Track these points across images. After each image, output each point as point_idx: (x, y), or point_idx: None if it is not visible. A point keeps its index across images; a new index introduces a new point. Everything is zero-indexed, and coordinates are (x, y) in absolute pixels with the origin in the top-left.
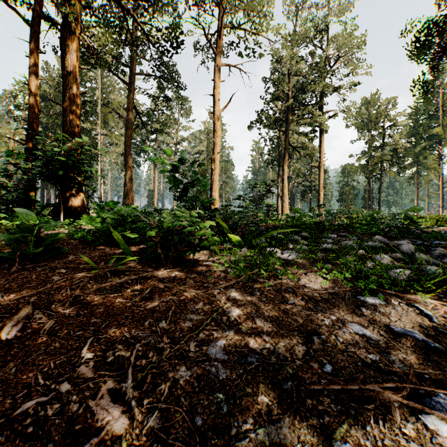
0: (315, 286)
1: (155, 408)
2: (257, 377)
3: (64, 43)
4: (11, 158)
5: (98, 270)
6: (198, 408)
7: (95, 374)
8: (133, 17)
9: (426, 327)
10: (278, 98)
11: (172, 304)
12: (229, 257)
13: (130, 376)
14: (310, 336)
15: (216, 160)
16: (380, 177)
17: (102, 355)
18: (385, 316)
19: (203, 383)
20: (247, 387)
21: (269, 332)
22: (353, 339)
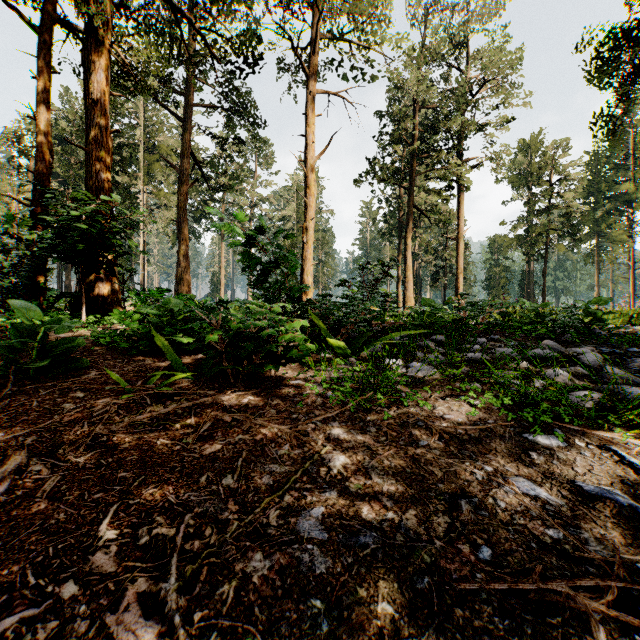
0: (458, 418)
1: (212, 626)
2: (375, 569)
3: (88, 59)
4: (10, 226)
5: (132, 394)
6: (282, 625)
7: (118, 567)
8: (189, 21)
9: (631, 483)
10: (398, 140)
11: (242, 447)
12: (329, 372)
13: (175, 569)
14: (455, 499)
15: (310, 230)
16: (545, 254)
17: (131, 534)
18: (567, 465)
19: (290, 581)
20: (360, 588)
21: (391, 492)
22: (520, 503)
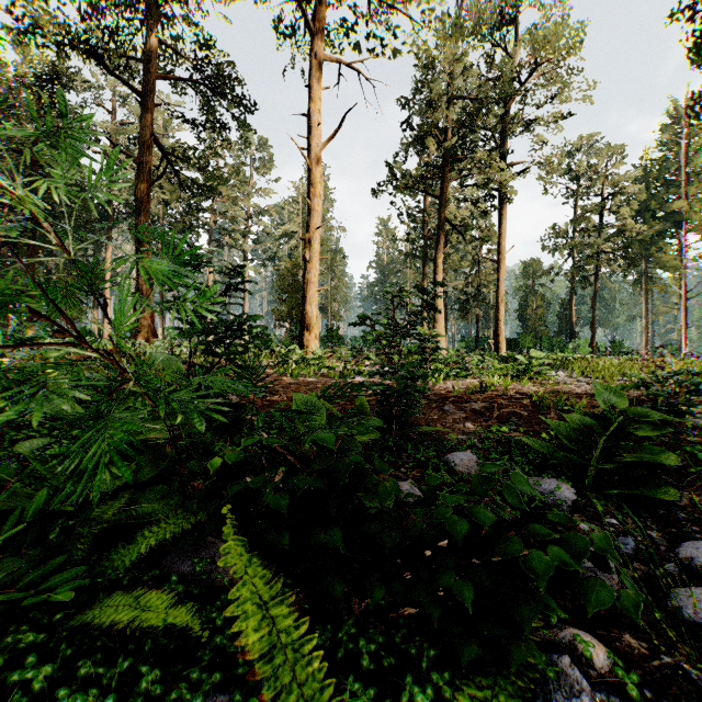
0: None
1: None
2: None
3: None
4: None
5: None
6: None
7: None
8: None
9: None
10: (427, 135)
11: None
12: None
13: None
14: None
15: (314, 243)
16: (595, 281)
17: None
18: None
19: None
20: None
21: None
22: None
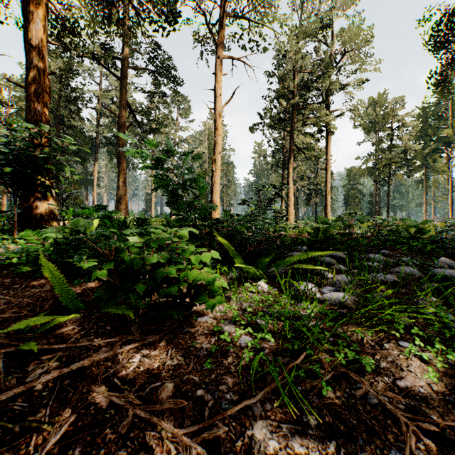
0: (418, 387)
1: None
2: None
3: (28, 10)
4: None
5: None
6: None
7: None
8: None
9: None
10: (283, 95)
11: None
12: (240, 302)
13: None
14: None
15: (217, 161)
16: (389, 180)
17: None
18: None
19: None
20: None
21: None
22: None
